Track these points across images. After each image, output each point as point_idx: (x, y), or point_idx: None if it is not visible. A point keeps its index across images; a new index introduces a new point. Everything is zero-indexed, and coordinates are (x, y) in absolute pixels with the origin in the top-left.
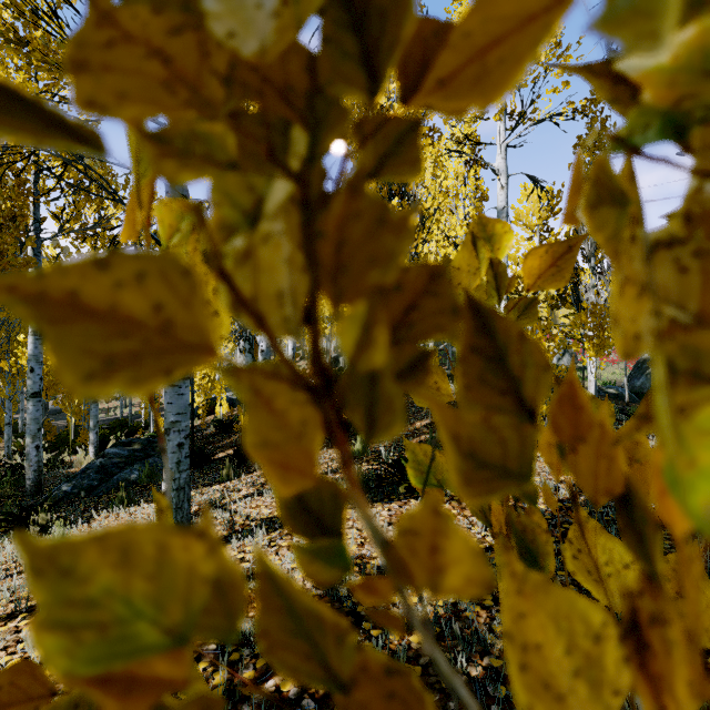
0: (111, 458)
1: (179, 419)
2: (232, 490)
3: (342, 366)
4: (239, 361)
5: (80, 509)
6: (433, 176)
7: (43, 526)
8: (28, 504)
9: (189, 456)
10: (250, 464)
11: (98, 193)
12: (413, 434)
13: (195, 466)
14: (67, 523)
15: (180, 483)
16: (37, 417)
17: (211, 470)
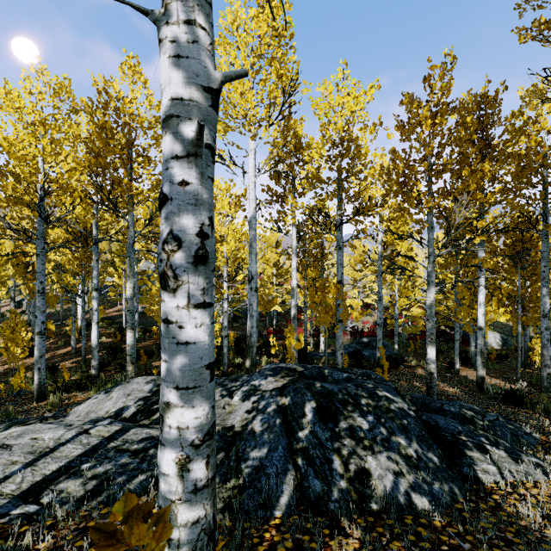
0: None
1: None
2: None
3: (24, 310)
4: None
5: None
6: None
7: None
8: None
9: None
10: None
11: None
12: None
13: None
14: None
15: None
16: None
17: None
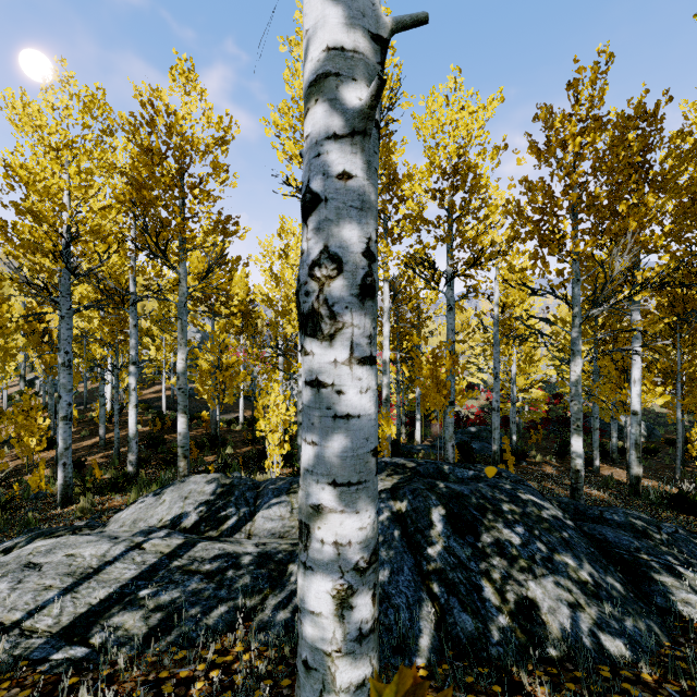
0: None
1: None
2: None
3: (37, 391)
4: None
5: None
6: None
7: None
8: None
9: None
10: None
11: None
12: None
13: None
14: None
15: None
16: None
17: None
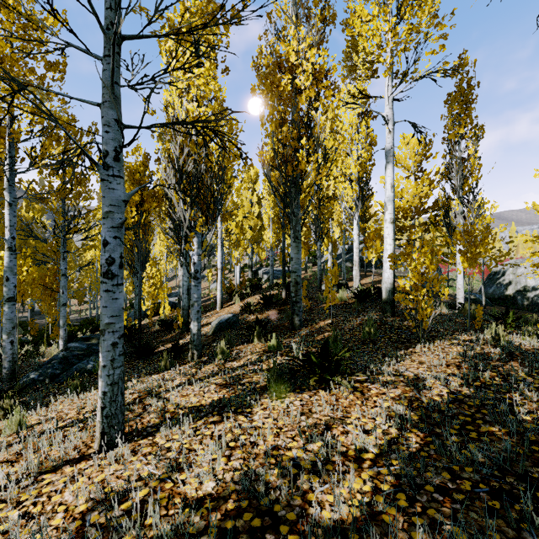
0: (72, 351)
1: (113, 321)
2: (168, 380)
3: (260, 277)
4: (180, 273)
5: (42, 395)
6: (331, 130)
7: (8, 410)
8: (2, 389)
9: (122, 354)
10: (184, 356)
11: (65, 139)
12: (318, 331)
13: (141, 357)
14: (29, 406)
15: (114, 378)
16: (11, 318)
17: (153, 361)
